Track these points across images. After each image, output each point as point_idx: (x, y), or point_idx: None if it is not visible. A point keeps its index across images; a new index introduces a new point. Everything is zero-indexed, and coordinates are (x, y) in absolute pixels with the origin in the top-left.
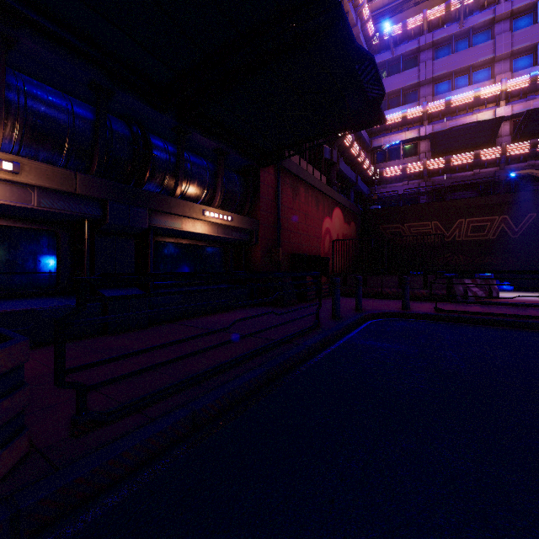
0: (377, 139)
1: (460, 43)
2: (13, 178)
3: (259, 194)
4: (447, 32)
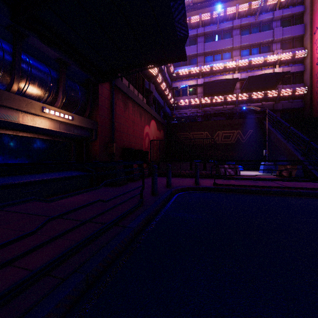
0: (175, 83)
1: (217, 36)
2: None
3: (98, 102)
4: (211, 29)
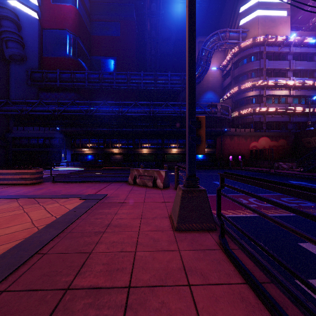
0: None
1: None
2: (178, 150)
3: (216, 143)
4: None
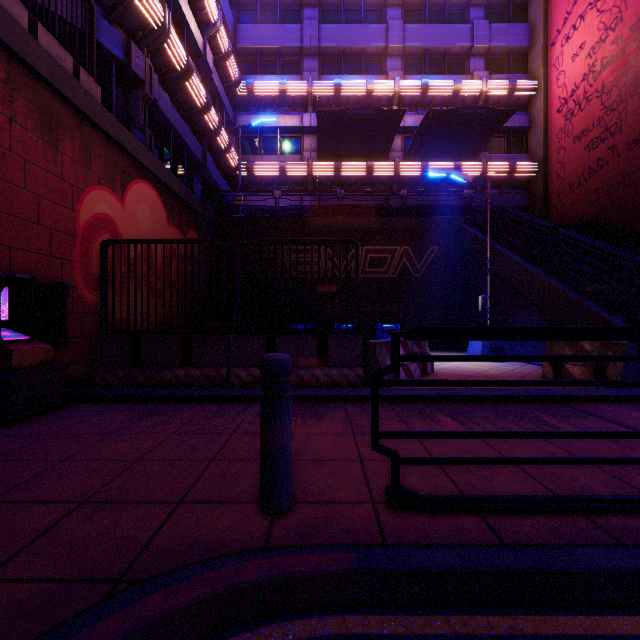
0: (245, 115)
1: (350, 16)
2: None
3: None
4: None
